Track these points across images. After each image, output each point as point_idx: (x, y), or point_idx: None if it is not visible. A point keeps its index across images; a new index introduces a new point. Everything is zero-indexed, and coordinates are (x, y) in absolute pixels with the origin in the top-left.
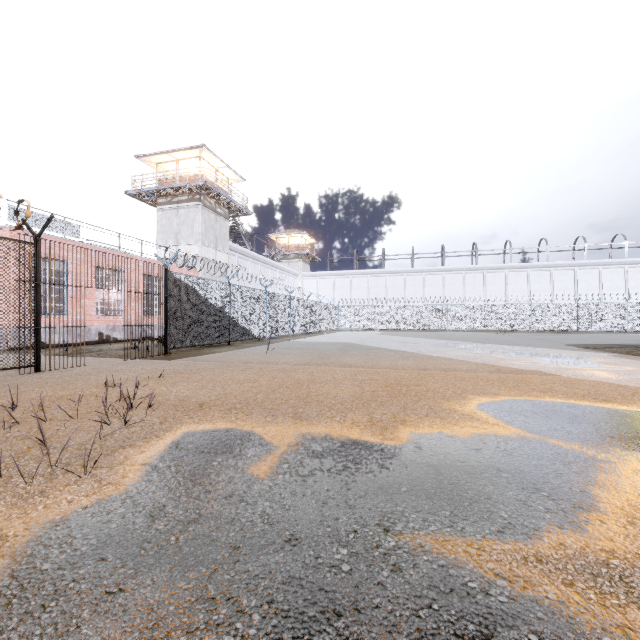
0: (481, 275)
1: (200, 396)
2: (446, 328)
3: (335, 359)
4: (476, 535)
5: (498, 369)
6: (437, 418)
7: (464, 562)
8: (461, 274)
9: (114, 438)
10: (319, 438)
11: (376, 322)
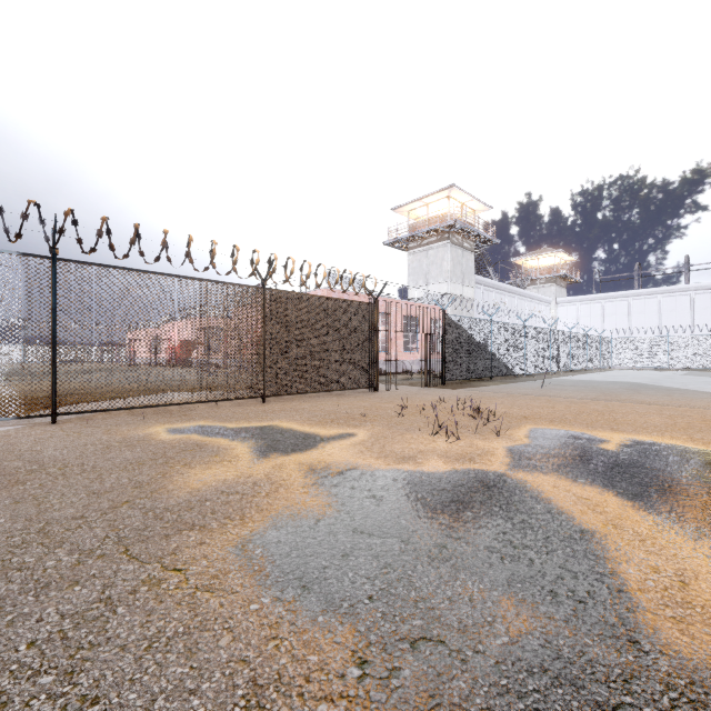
0: None
1: (516, 412)
2: None
3: (626, 397)
4: None
5: None
6: None
7: None
8: None
9: (489, 426)
10: (643, 441)
11: (673, 358)
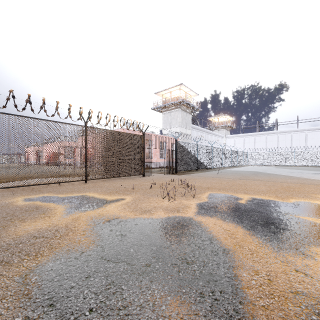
0: None
1: (205, 186)
2: None
3: (252, 177)
4: (316, 218)
5: None
6: (308, 198)
7: (311, 220)
8: None
9: (191, 192)
10: (257, 198)
11: (271, 161)
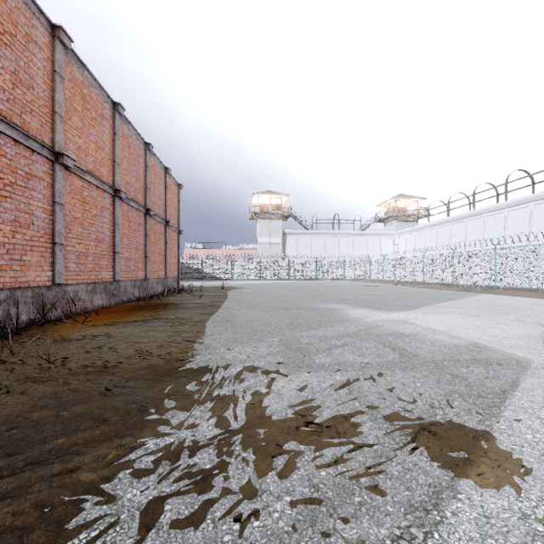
0: None
1: None
2: (423, 281)
3: None
4: None
5: None
6: None
7: None
8: (527, 207)
9: None
10: None
11: (385, 274)
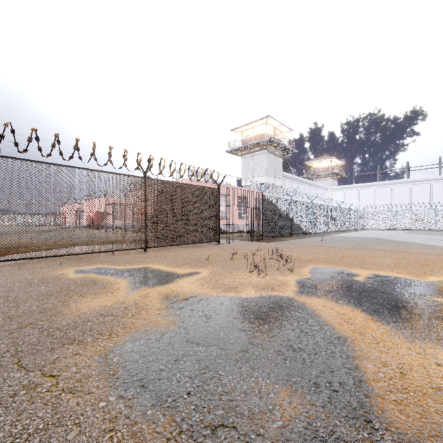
0: None
1: (305, 257)
2: None
3: (372, 247)
4: None
5: None
6: None
7: None
8: None
9: (287, 266)
10: (381, 275)
11: (400, 223)
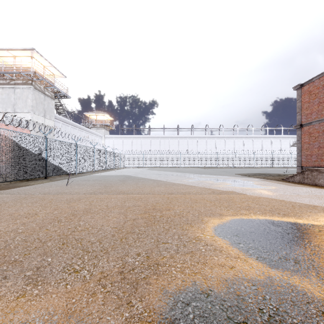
0: (195, 140)
1: None
2: (180, 166)
3: (115, 188)
4: None
5: (213, 191)
6: (187, 254)
7: None
8: (186, 139)
9: None
10: None
11: (145, 163)
